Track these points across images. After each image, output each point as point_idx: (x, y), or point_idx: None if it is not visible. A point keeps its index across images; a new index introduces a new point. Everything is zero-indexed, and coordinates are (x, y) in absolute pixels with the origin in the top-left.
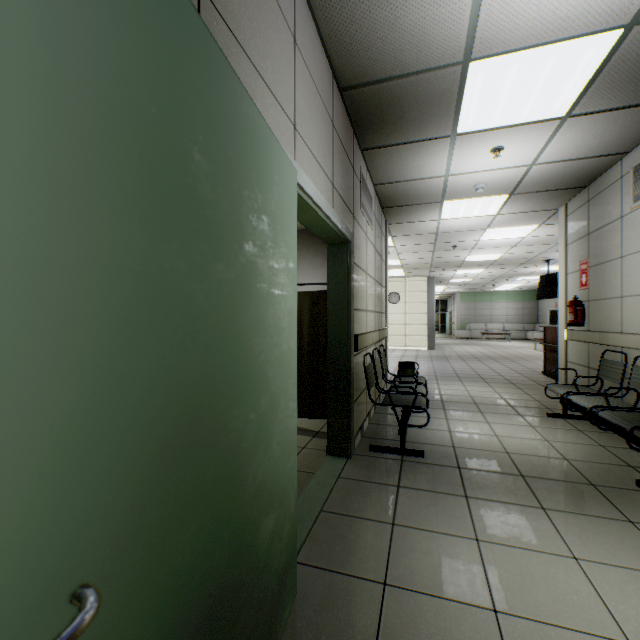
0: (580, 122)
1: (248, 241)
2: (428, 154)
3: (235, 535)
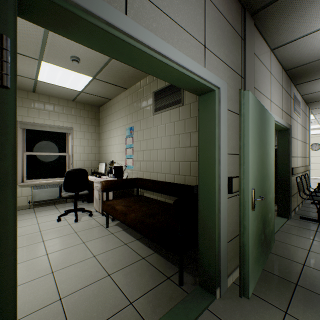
0: None
1: (267, 144)
2: None
3: (266, 209)
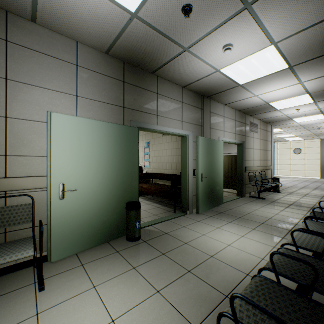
0: (322, 102)
1: (215, 155)
2: (272, 113)
3: (213, 184)
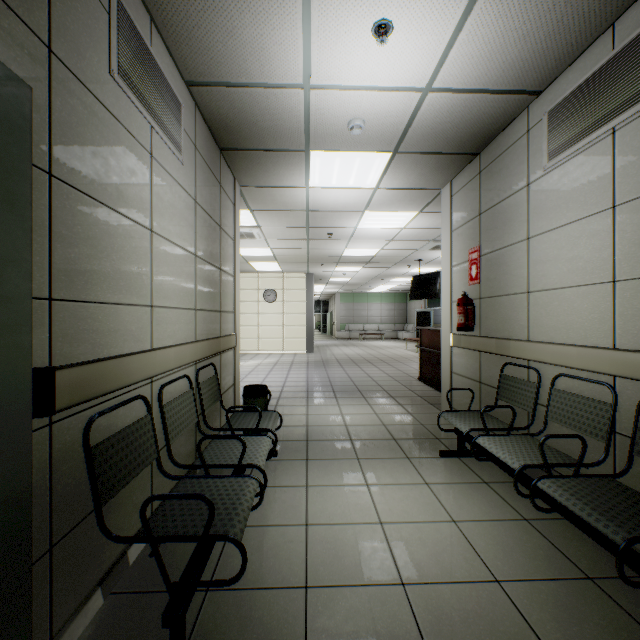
0: None
1: None
2: (266, 6)
3: None
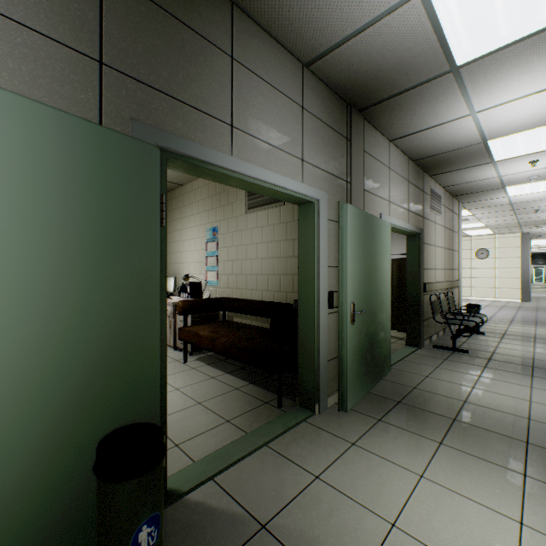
0: None
1: (377, 256)
2: (478, 171)
3: (375, 328)
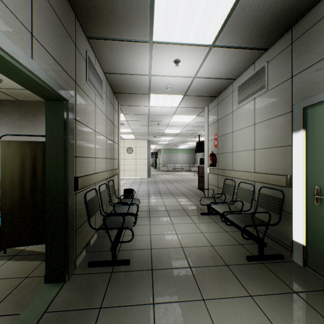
0: (218, 52)
1: None
2: (137, 54)
3: None
